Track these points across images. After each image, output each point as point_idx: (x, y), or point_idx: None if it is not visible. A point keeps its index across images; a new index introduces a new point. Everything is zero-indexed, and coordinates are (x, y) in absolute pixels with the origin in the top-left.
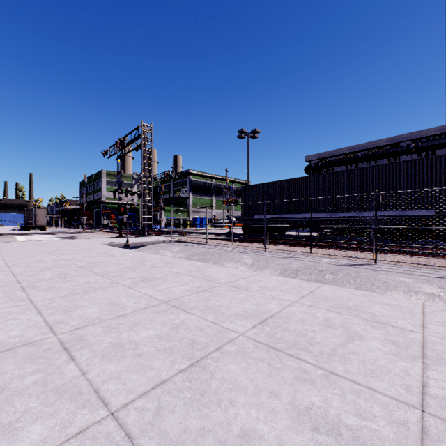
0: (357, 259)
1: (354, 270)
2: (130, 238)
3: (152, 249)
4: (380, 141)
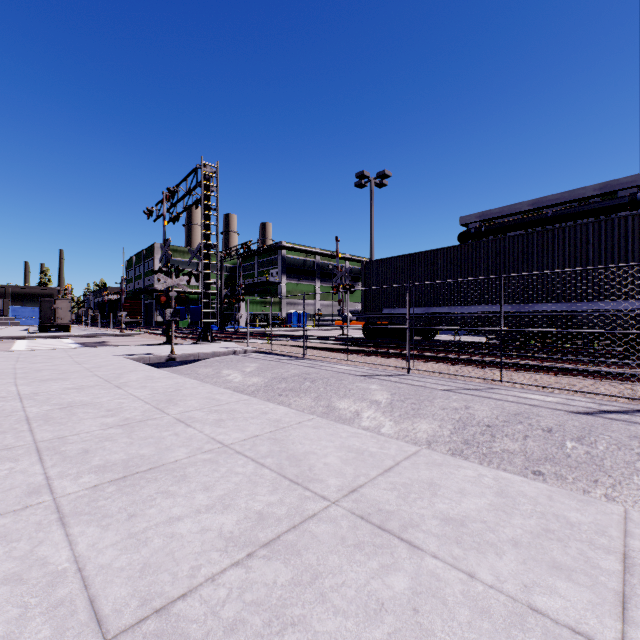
0: (603, 397)
1: (623, 429)
2: (182, 346)
3: (211, 367)
4: (583, 190)
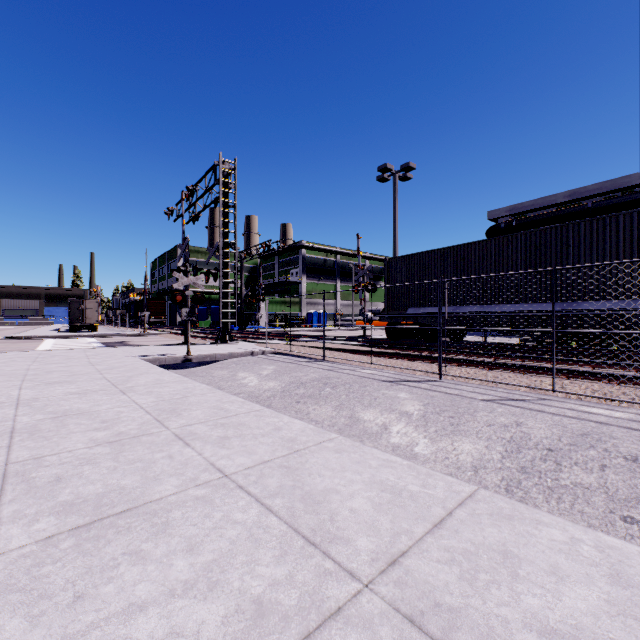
0: None
1: None
2: (200, 347)
3: (226, 369)
4: (628, 178)
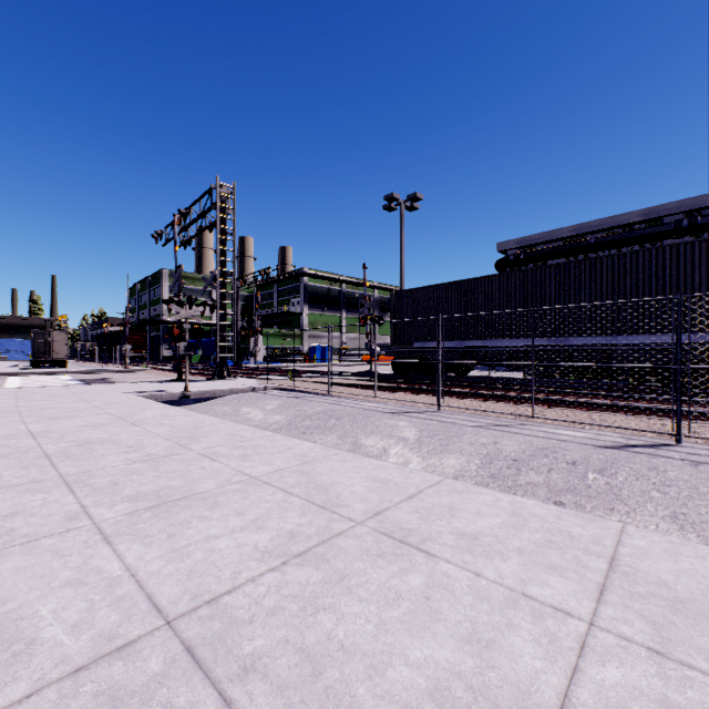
0: (633, 432)
1: (645, 461)
2: (196, 383)
3: (228, 405)
4: (627, 216)
